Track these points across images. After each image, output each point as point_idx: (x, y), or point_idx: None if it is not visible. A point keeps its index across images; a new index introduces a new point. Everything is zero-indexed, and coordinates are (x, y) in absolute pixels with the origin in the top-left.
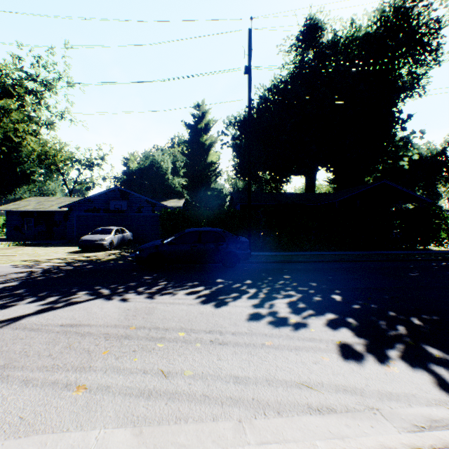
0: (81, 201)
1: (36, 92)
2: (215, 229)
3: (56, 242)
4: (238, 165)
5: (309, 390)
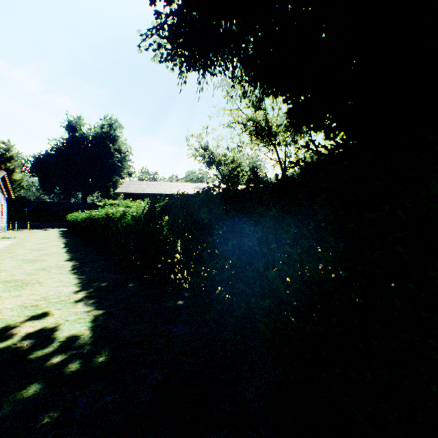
0: None
1: None
2: None
3: None
4: None
5: None
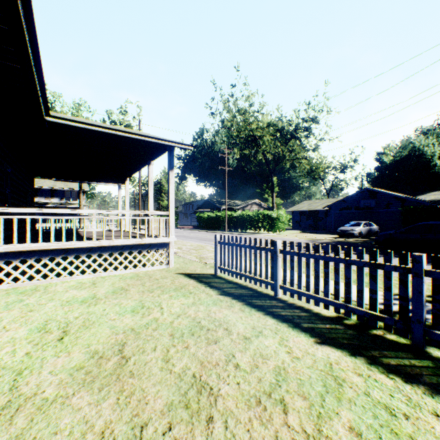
0: (337, 202)
1: (306, 129)
2: None
3: (320, 232)
4: None
5: (428, 280)
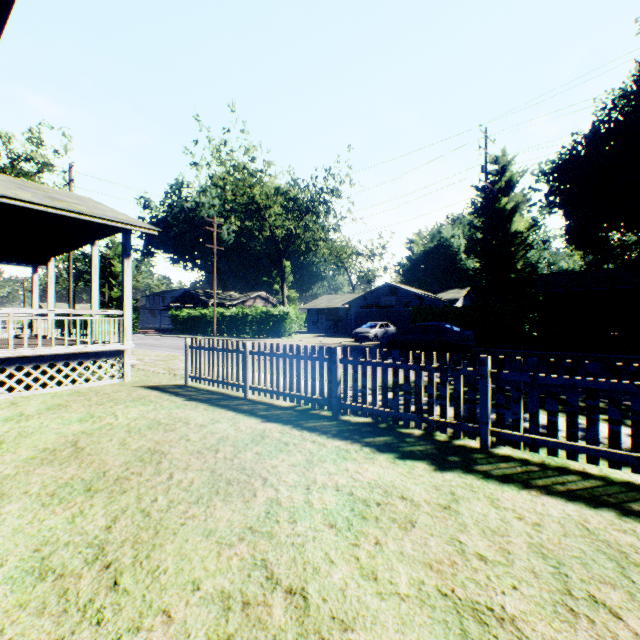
0: (358, 299)
1: (326, 202)
2: (439, 324)
3: (339, 335)
4: (566, 227)
5: None
